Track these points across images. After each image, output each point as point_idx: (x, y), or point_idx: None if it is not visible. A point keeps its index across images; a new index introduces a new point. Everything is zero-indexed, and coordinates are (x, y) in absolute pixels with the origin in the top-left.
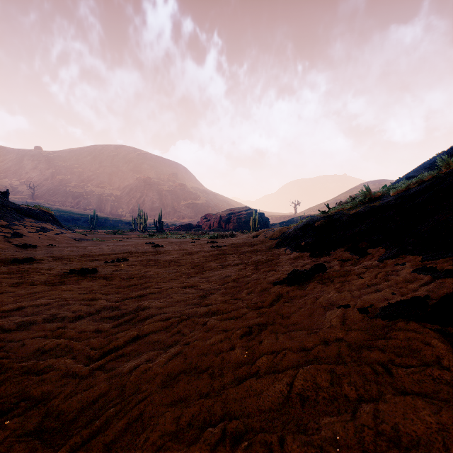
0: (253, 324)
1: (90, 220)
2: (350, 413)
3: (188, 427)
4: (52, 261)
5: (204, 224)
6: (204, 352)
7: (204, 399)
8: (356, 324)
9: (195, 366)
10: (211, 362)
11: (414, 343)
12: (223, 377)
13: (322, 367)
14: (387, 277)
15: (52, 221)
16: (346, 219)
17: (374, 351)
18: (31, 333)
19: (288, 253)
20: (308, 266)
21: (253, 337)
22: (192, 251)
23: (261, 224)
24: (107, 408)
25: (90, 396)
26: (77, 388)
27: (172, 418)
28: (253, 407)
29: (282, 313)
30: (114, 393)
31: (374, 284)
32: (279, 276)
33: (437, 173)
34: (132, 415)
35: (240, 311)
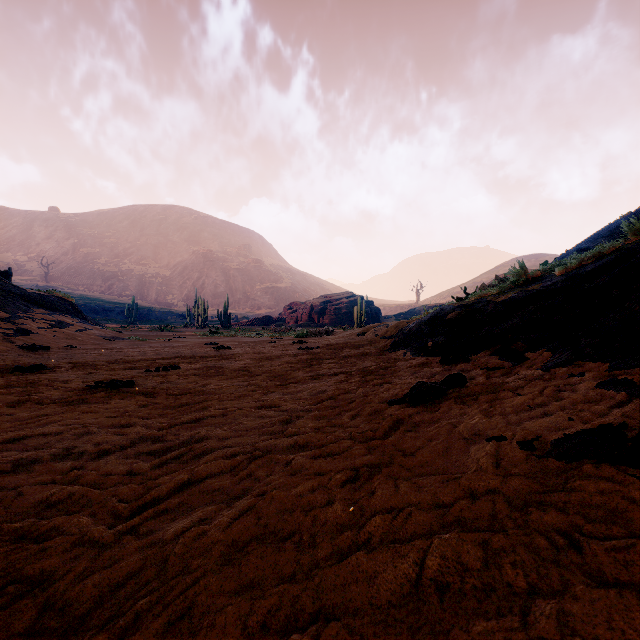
0: (360, 464)
1: (128, 311)
2: (518, 615)
3: (261, 632)
4: (71, 369)
5: (288, 317)
6: (287, 508)
7: (286, 585)
8: (517, 467)
9: (273, 529)
10: (297, 523)
11: (612, 499)
12: (315, 549)
13: (469, 537)
14: (558, 394)
15: (73, 312)
16: (492, 309)
17: (550, 511)
18: (32, 476)
19: (409, 357)
20: (438, 377)
21: (361, 485)
22: (272, 355)
23: (369, 316)
24: (137, 597)
25: (113, 577)
26: (95, 563)
27: (236, 616)
28: (363, 599)
29: (403, 447)
30: (150, 573)
31: (540, 405)
32: (397, 391)
33: (621, 244)
34: (174, 610)
35: (340, 445)
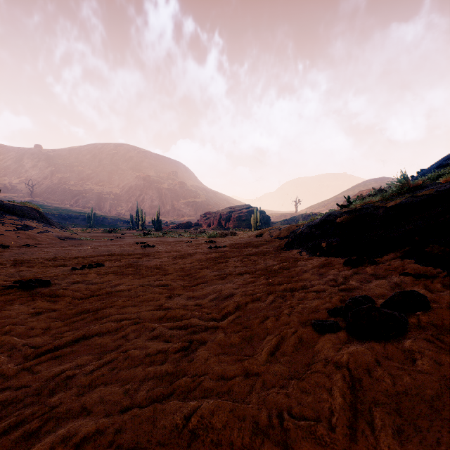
0: None
1: (88, 218)
2: None
3: None
4: (8, 267)
5: (203, 222)
6: None
7: None
8: None
9: None
10: None
11: None
12: None
13: None
14: None
15: (39, 218)
16: (383, 213)
17: None
18: None
19: (306, 257)
20: (356, 284)
21: None
22: (186, 253)
23: (262, 222)
24: None
25: None
26: None
27: None
28: None
29: None
30: None
31: None
32: (316, 304)
33: None
34: None
35: None
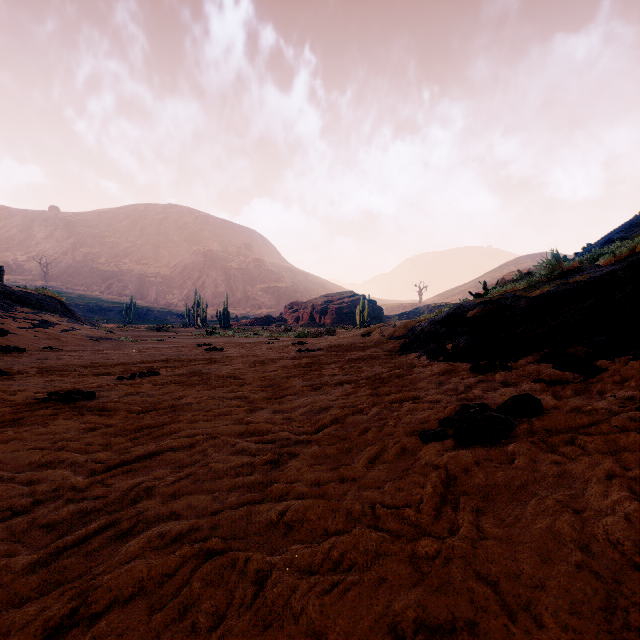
0: (406, 621)
1: (126, 311)
2: None
3: None
4: (33, 376)
5: (289, 317)
6: None
7: None
8: None
9: None
10: None
11: None
12: None
13: None
14: None
15: (62, 311)
16: (525, 305)
17: None
18: None
19: (425, 362)
20: (478, 392)
21: None
22: (267, 358)
23: (372, 316)
24: None
25: None
26: None
27: None
28: None
29: (490, 571)
30: None
31: None
32: (427, 415)
33: None
34: None
35: (359, 541)
